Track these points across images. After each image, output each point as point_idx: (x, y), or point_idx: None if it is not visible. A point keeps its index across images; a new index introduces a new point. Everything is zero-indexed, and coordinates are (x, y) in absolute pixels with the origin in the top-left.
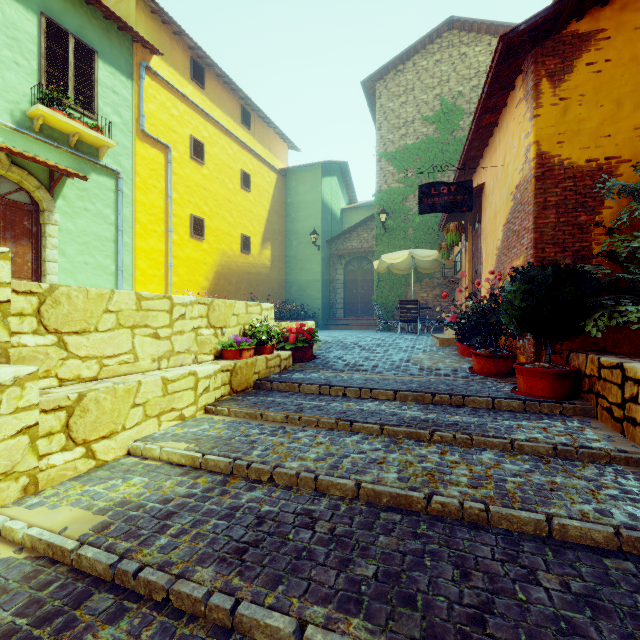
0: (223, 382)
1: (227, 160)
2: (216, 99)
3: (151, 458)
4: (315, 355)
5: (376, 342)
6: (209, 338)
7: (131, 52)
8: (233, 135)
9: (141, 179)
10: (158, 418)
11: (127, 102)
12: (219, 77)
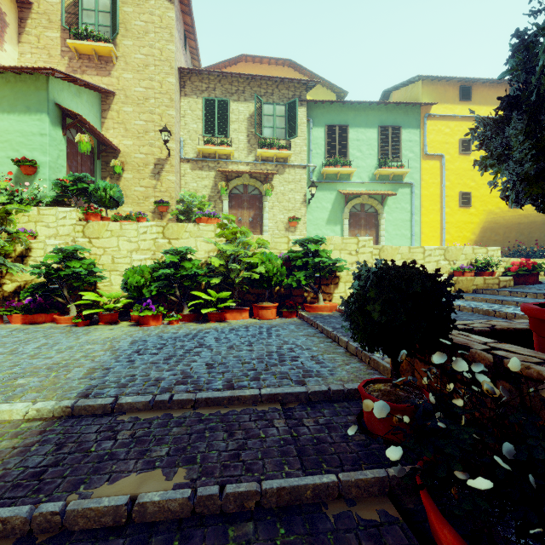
0: None
1: None
2: (482, 100)
3: None
4: (541, 282)
5: None
6: (445, 265)
7: (419, 113)
8: None
9: (424, 182)
10: None
11: (417, 142)
12: (485, 82)
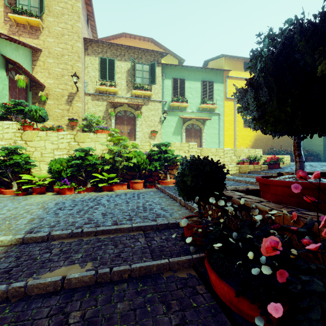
0: (236, 169)
1: None
2: None
3: None
4: (281, 167)
5: (324, 164)
6: (234, 159)
7: (223, 75)
8: None
9: (226, 113)
10: None
11: (222, 91)
12: None
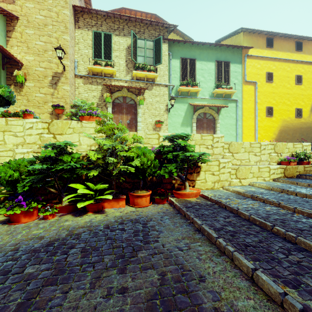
0: (280, 172)
1: (286, 74)
2: (279, 48)
3: (255, 186)
4: None
5: None
6: (274, 157)
7: (241, 54)
8: (290, 60)
9: (244, 99)
10: (257, 178)
11: (239, 73)
12: (281, 36)
